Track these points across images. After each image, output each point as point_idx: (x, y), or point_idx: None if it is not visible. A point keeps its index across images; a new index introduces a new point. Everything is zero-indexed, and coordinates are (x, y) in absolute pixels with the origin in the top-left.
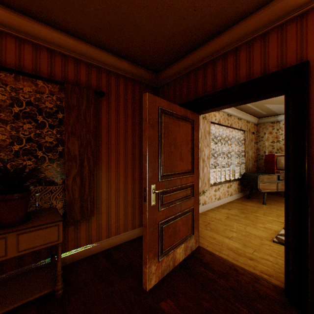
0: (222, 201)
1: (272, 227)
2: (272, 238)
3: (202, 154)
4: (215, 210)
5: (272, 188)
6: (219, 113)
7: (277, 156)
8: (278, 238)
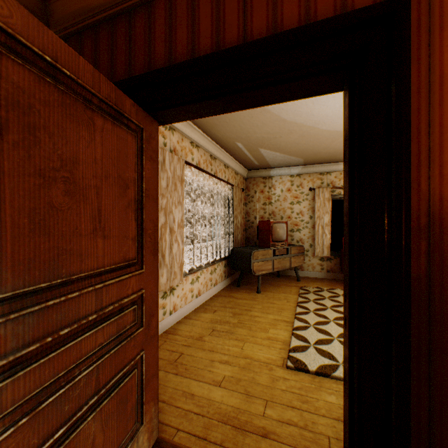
0: (203, 298)
1: (279, 336)
2: (284, 360)
3: (170, 219)
4: (192, 319)
5: (268, 268)
6: (199, 150)
7: (274, 223)
8: (292, 357)
